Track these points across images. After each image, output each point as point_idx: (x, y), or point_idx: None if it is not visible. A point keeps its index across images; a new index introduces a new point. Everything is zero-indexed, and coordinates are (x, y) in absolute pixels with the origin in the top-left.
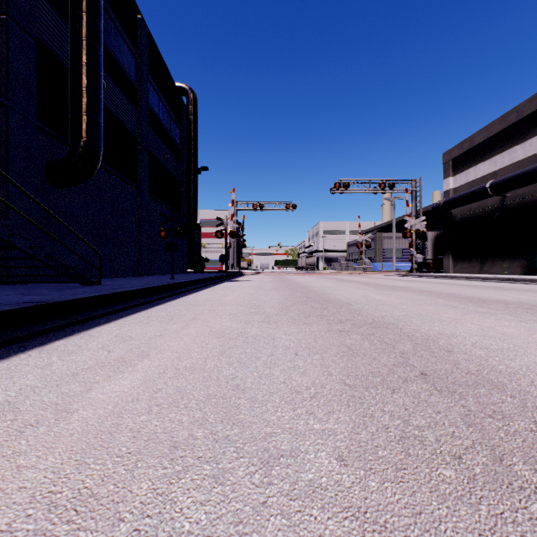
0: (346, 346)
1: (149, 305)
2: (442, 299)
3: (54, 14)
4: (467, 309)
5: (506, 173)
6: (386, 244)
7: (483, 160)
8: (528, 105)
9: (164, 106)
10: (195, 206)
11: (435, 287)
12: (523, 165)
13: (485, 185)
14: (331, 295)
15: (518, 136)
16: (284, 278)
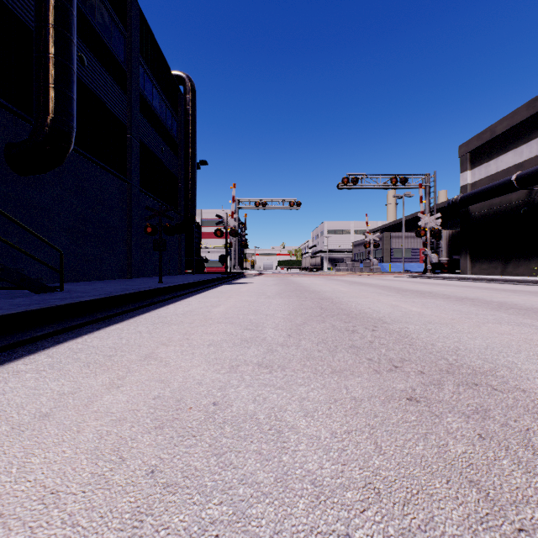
0: (470, 482)
1: (104, 324)
2: (501, 311)
3: None
4: None
5: (534, 164)
6: (394, 244)
7: (506, 151)
8: None
9: (158, 93)
10: (192, 203)
11: (469, 292)
12: None
13: (510, 178)
14: (351, 305)
15: None
16: (289, 281)
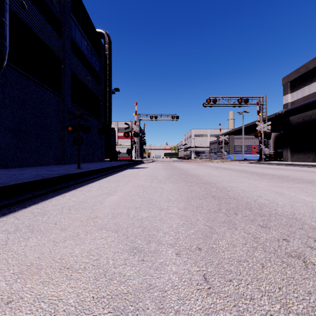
0: None
1: None
2: None
3: None
4: None
5: None
6: (236, 142)
7: None
8: None
9: (86, 42)
10: (109, 115)
11: (315, 176)
12: None
13: None
14: (239, 192)
15: None
16: (172, 166)
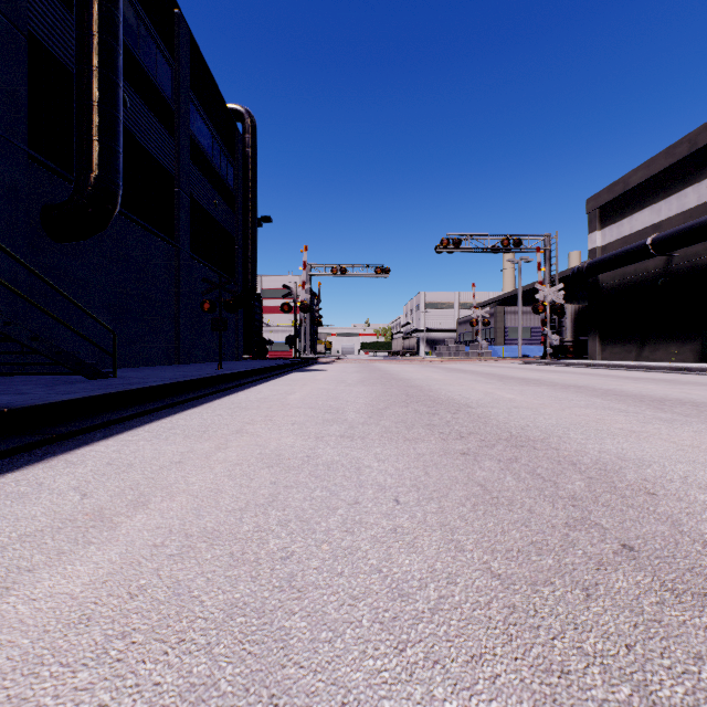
0: (479, 485)
1: (178, 409)
2: (600, 398)
3: None
4: (643, 414)
5: (673, 225)
6: (509, 321)
7: (642, 208)
8: (704, 132)
9: (211, 134)
10: (253, 270)
11: (583, 380)
12: (698, 214)
13: (645, 242)
14: (441, 392)
15: (691, 175)
16: (374, 367)
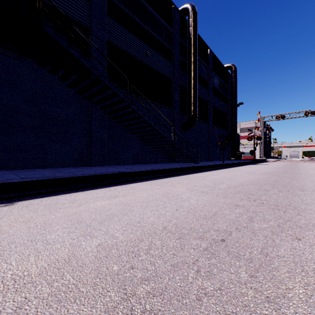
0: (266, 178)
1: (216, 170)
2: None
3: (183, 74)
4: None
5: None
6: None
7: None
8: None
9: (219, 80)
10: (235, 125)
11: None
12: None
13: None
14: (301, 171)
15: None
16: (294, 164)
